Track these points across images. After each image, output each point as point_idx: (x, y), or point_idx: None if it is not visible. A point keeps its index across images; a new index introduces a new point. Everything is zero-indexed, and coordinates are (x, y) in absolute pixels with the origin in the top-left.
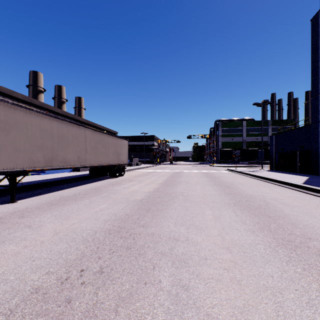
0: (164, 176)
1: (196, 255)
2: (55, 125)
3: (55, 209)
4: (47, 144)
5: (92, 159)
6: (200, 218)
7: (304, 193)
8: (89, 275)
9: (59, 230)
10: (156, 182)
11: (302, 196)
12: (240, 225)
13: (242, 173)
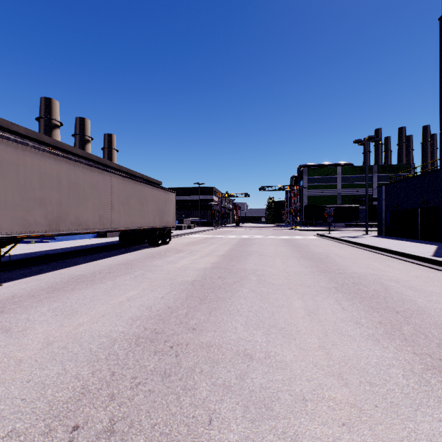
0: (227, 244)
1: (286, 390)
2: (64, 169)
3: (57, 298)
4: (51, 197)
5: (121, 219)
6: (286, 314)
7: (438, 271)
8: (87, 439)
9: (54, 337)
10: (216, 254)
11: (436, 276)
12: (352, 327)
13: (339, 239)
